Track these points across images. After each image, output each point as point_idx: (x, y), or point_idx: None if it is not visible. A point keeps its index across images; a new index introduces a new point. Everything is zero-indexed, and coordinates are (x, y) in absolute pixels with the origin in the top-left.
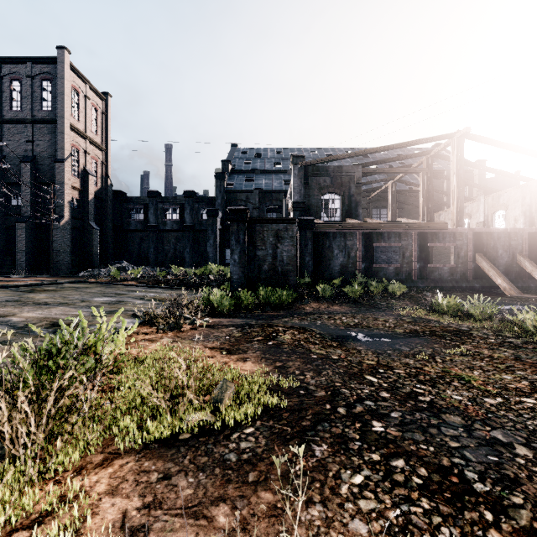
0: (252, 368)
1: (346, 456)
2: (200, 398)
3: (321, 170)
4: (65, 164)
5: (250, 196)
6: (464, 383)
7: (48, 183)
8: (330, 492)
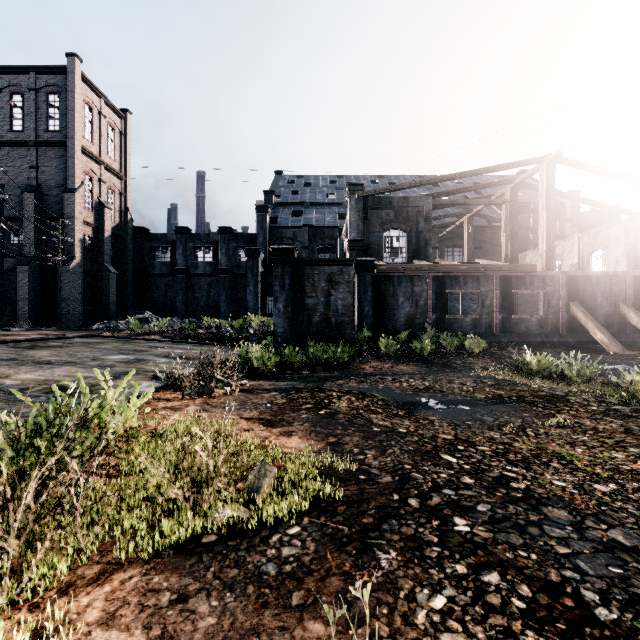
0: (298, 445)
1: (422, 567)
2: (231, 488)
3: (384, 202)
4: (76, 195)
5: (298, 233)
6: (565, 464)
7: (55, 217)
8: (402, 622)
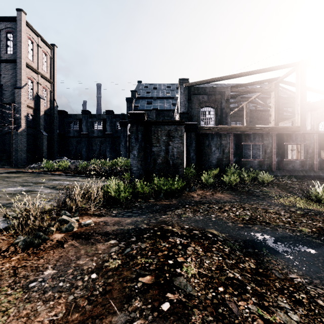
0: None
1: None
2: None
3: (200, 90)
4: (22, 90)
5: (149, 114)
6: None
7: (10, 103)
8: None
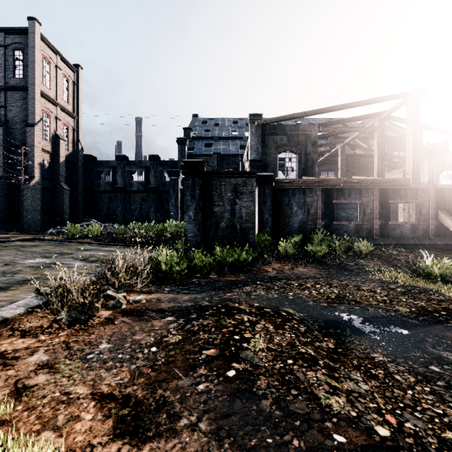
0: None
1: None
2: None
3: (278, 129)
4: (36, 128)
5: (209, 160)
6: None
7: (19, 146)
8: None
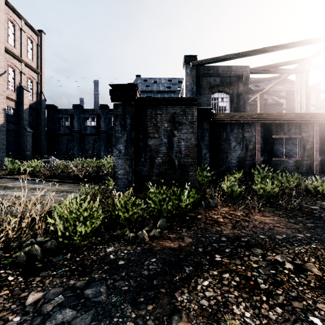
0: None
1: None
2: None
3: (212, 70)
4: (0, 79)
5: None
6: None
7: None
8: None
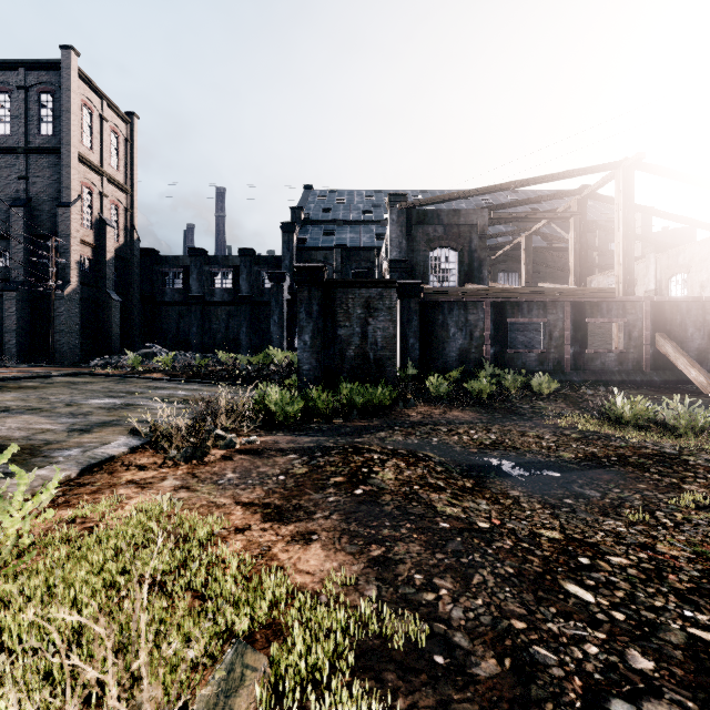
0: (320, 566)
1: None
2: None
3: (430, 215)
4: (72, 210)
5: (329, 256)
6: None
7: (48, 236)
8: None
